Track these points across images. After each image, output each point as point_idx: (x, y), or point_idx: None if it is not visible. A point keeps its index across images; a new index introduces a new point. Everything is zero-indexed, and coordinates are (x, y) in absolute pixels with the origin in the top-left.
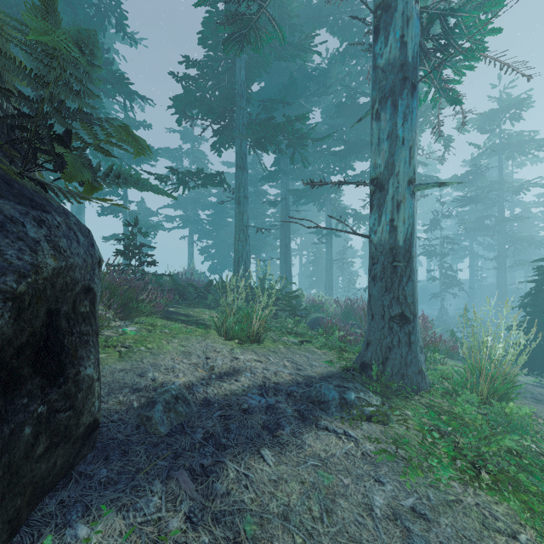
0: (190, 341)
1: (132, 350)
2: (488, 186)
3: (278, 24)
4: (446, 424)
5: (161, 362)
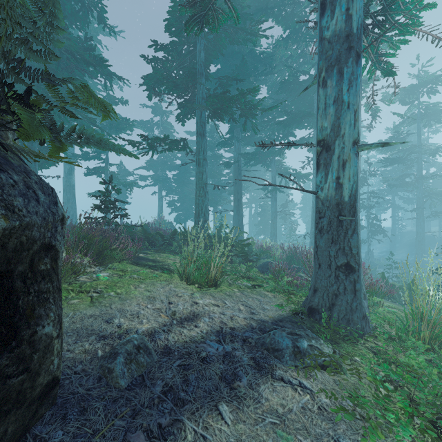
0: (155, 286)
1: (102, 295)
2: (408, 149)
3: (233, 5)
4: (398, 375)
5: (128, 308)
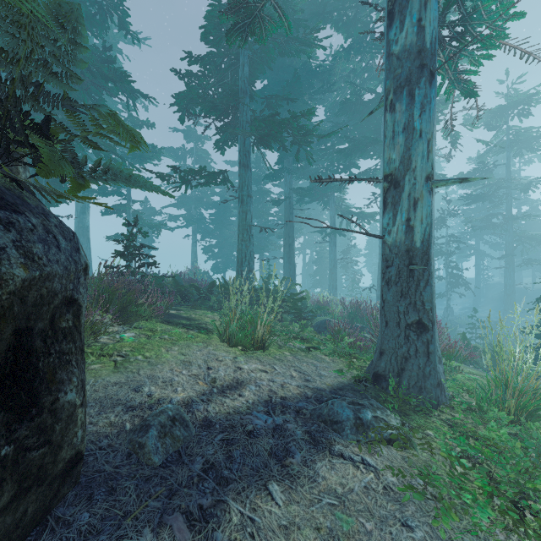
0: (191, 348)
1: (128, 360)
2: (495, 184)
3: (284, 12)
4: (476, 450)
5: (159, 374)
